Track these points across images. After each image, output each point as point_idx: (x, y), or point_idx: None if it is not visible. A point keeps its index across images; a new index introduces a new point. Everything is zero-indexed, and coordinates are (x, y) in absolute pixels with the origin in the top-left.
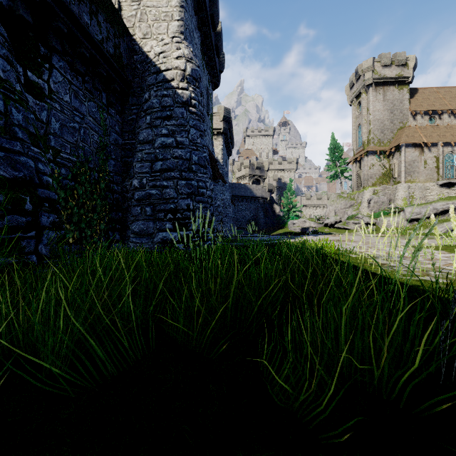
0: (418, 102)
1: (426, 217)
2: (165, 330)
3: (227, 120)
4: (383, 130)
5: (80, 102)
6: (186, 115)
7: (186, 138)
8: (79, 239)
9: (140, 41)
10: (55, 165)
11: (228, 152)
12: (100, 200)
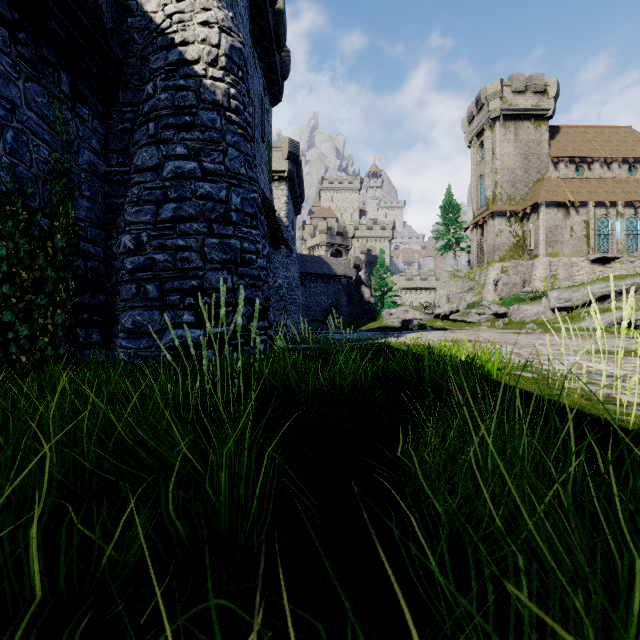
0: (561, 145)
1: (578, 305)
2: None
3: (294, 159)
4: (515, 182)
5: (4, 77)
6: (220, 124)
7: (220, 164)
8: (2, 344)
9: None
10: None
11: (295, 207)
12: (53, 270)
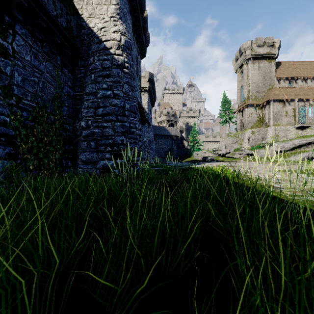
0: (281, 71)
1: (288, 150)
2: (83, 273)
3: (151, 81)
4: (258, 90)
5: (39, 61)
6: (121, 74)
7: (121, 91)
8: (38, 166)
9: (86, 19)
10: (17, 109)
11: (152, 103)
12: (55, 136)
